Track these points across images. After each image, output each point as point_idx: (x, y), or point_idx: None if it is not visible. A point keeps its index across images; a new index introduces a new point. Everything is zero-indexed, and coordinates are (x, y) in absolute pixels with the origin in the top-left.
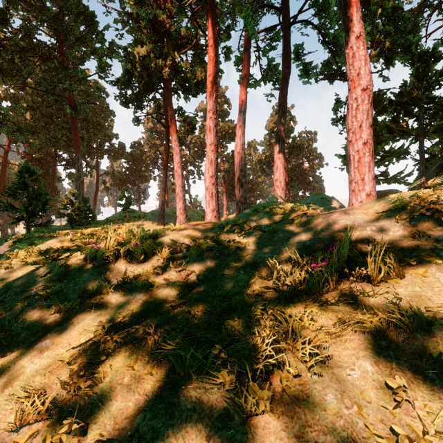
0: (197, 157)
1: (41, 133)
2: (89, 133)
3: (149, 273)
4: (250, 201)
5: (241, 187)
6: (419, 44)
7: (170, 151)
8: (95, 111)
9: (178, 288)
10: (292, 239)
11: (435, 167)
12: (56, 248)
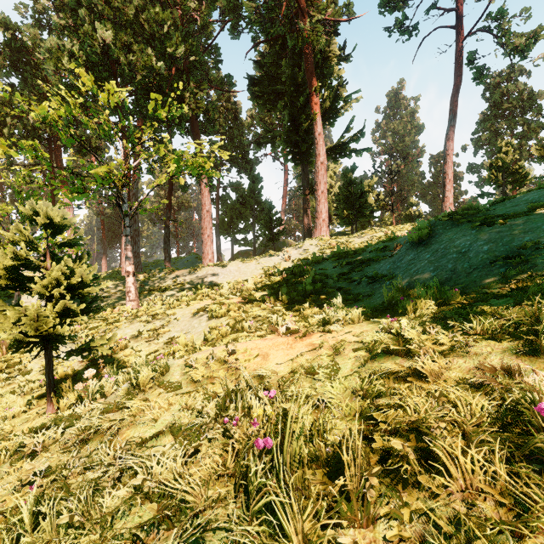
0: None
1: None
2: None
3: None
4: None
5: (135, 245)
6: (254, 167)
7: None
8: None
9: (142, 288)
10: (169, 277)
11: (266, 240)
12: None
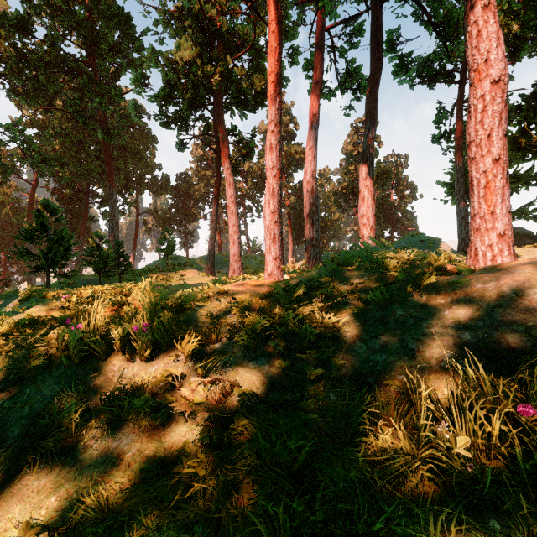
0: (256, 190)
1: (71, 164)
2: (127, 163)
3: (156, 386)
4: (322, 244)
5: (312, 227)
6: None
7: (223, 184)
8: (135, 136)
9: (205, 426)
10: (426, 323)
11: None
12: (35, 321)
